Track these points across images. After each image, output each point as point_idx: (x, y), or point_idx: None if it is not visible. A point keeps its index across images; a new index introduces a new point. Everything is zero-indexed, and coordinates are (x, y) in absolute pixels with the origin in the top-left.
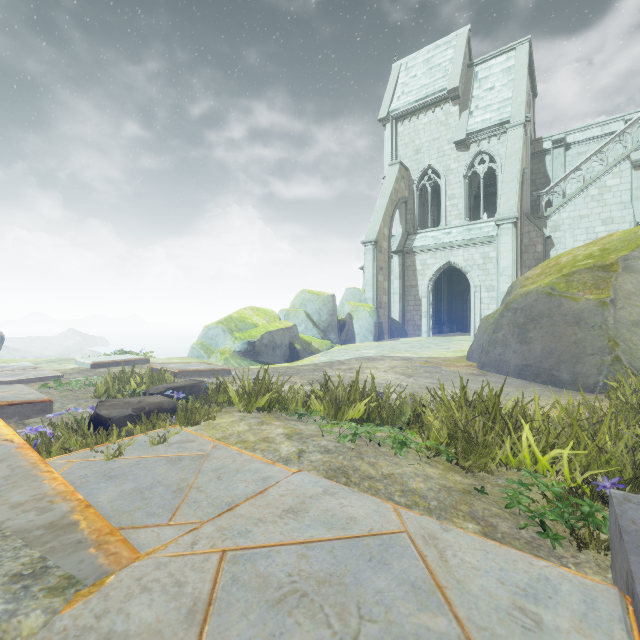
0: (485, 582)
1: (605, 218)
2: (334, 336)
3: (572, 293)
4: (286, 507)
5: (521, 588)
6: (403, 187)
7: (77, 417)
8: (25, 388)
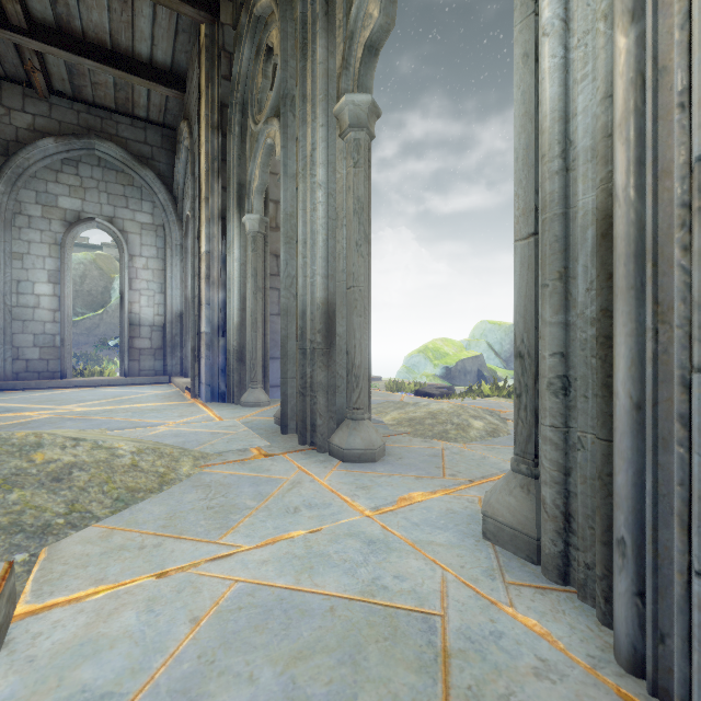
0: None
1: None
2: None
3: None
4: None
5: None
6: None
7: None
8: None
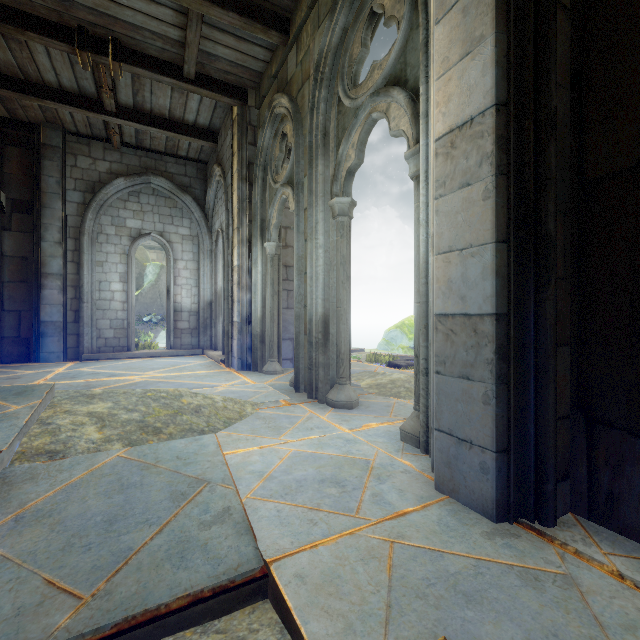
0: None
1: None
2: None
3: None
4: None
5: None
6: None
7: None
8: None
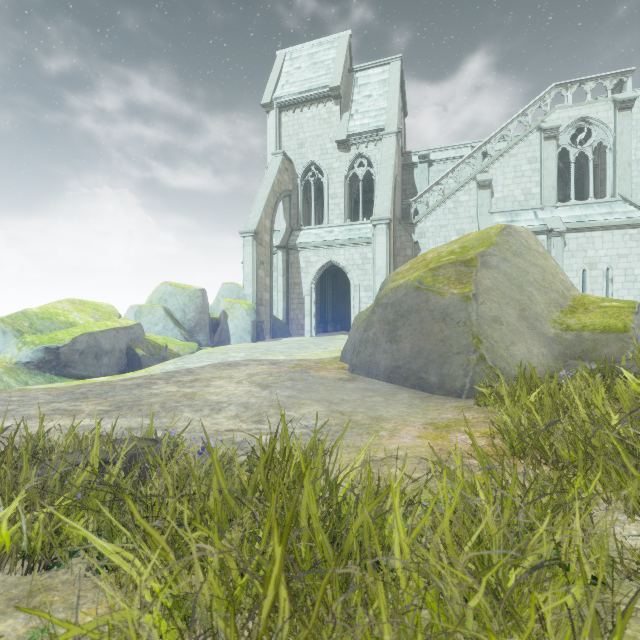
0: None
1: (459, 229)
2: (203, 337)
3: (438, 287)
4: None
5: None
6: (287, 180)
7: None
8: None
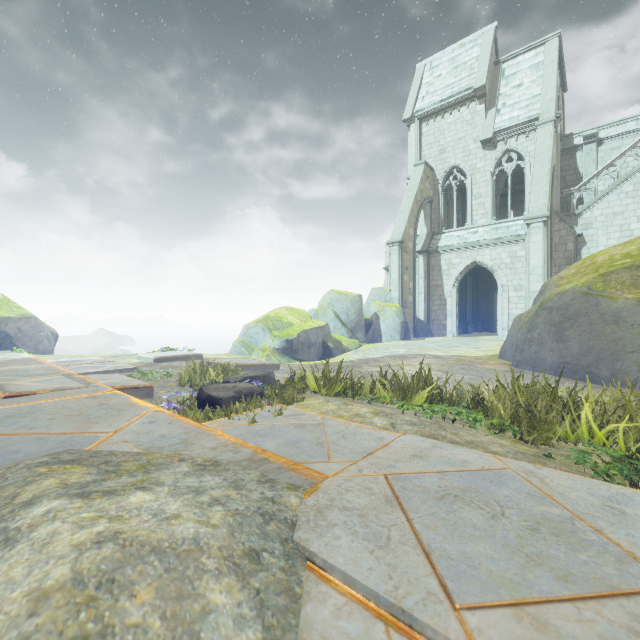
0: (579, 494)
1: None
2: (361, 335)
3: (610, 292)
4: (411, 454)
5: (606, 497)
6: (428, 187)
7: (175, 400)
8: (123, 376)
